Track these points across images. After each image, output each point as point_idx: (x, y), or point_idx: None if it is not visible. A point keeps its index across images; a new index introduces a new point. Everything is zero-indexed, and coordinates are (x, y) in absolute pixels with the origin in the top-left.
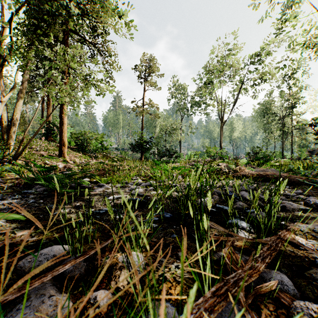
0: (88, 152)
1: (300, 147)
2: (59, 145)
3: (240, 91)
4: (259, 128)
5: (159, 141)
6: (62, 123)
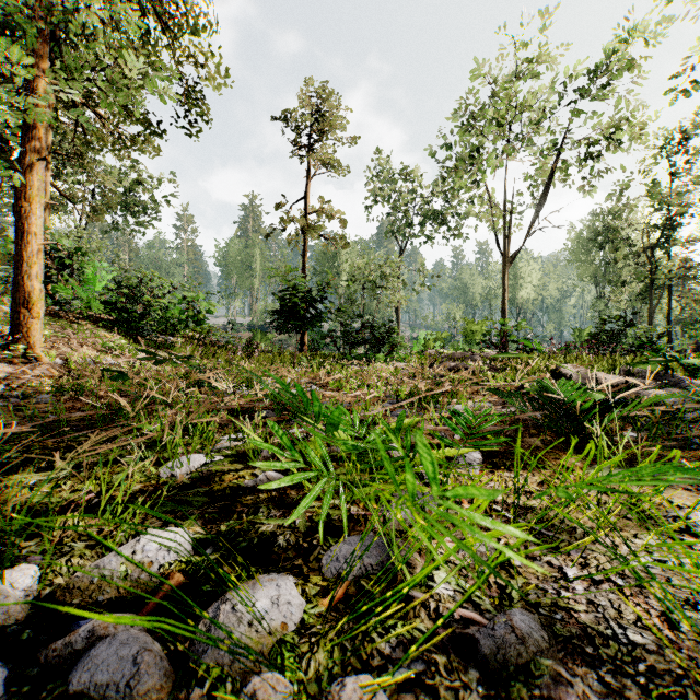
0: (143, 332)
1: (685, 323)
2: (13, 306)
3: (553, 179)
4: (582, 278)
5: (346, 306)
6: (23, 233)
